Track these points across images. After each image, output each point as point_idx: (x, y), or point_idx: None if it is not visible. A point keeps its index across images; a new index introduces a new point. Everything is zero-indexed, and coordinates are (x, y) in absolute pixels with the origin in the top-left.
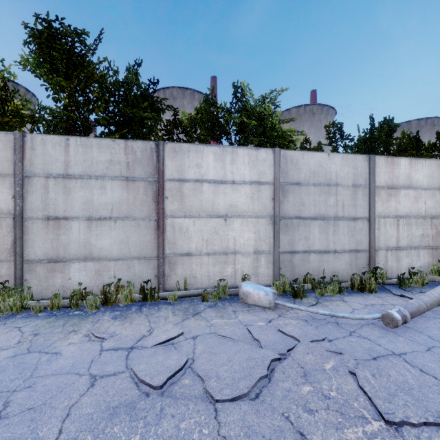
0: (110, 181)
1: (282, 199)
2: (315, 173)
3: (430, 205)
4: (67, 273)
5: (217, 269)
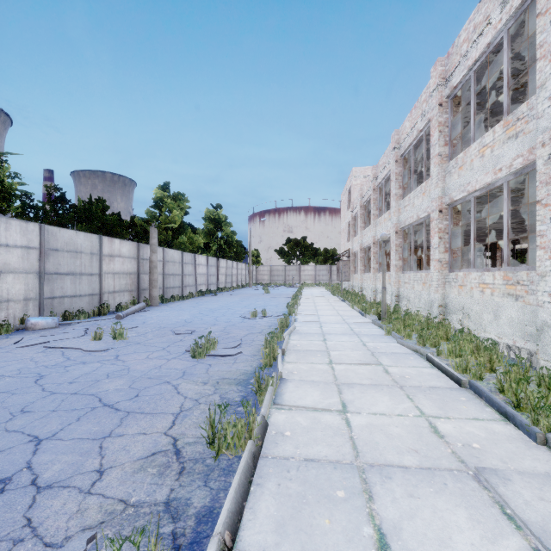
0: None
1: (45, 260)
2: (68, 244)
3: (129, 267)
4: None
5: None
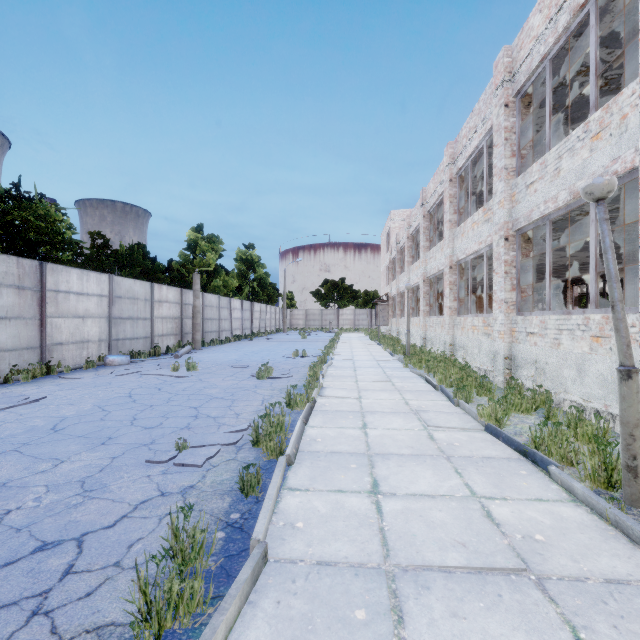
0: (6, 289)
1: (113, 306)
2: (129, 291)
3: (175, 312)
4: None
5: (78, 353)
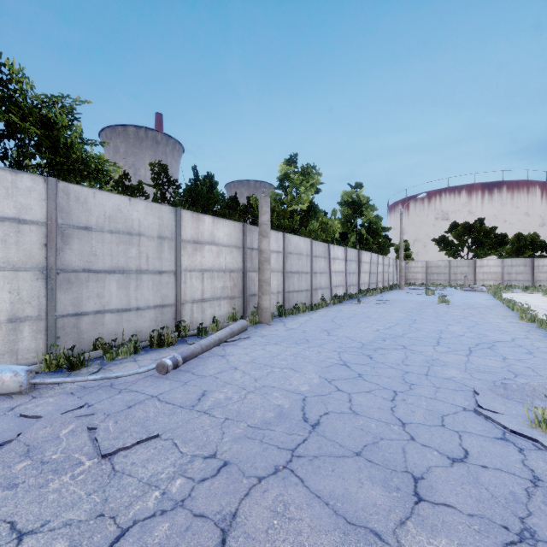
0: None
1: (61, 245)
2: (113, 218)
3: (229, 260)
4: None
5: None
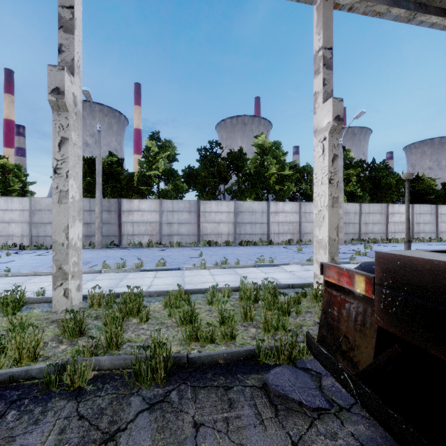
0: (427, 214)
1: None
2: None
3: None
4: (420, 236)
5: None
